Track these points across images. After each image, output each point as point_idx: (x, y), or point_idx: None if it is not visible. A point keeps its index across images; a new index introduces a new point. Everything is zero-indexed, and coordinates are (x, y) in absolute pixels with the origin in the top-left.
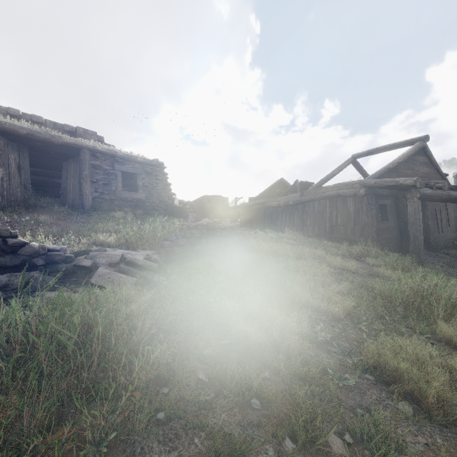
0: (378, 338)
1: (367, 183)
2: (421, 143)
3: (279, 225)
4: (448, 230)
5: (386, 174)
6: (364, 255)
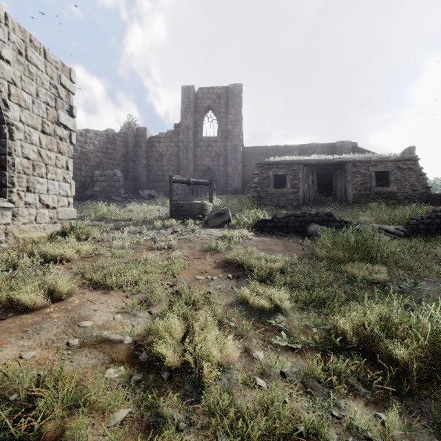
0: None
1: None
2: None
3: None
4: None
5: None
6: None
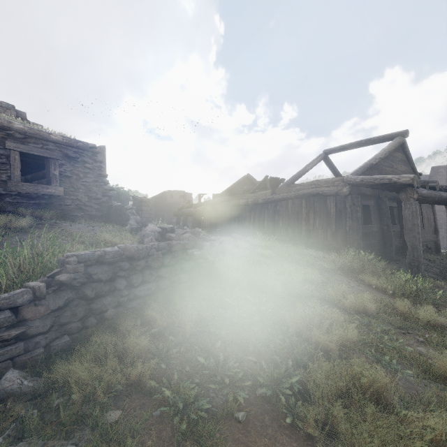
0: None
1: (352, 180)
2: (401, 139)
3: (247, 226)
4: (423, 232)
5: (368, 171)
6: (357, 271)
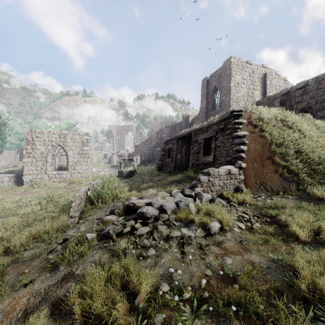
0: None
1: None
2: None
3: None
4: None
5: None
6: None
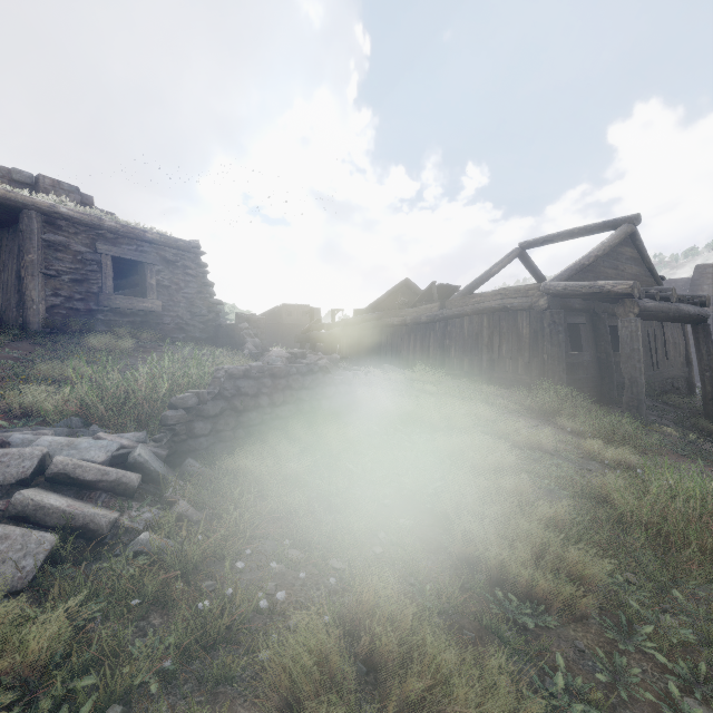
0: (704, 689)
1: (551, 288)
2: (629, 227)
3: (404, 355)
4: (666, 364)
5: (578, 275)
6: (552, 412)
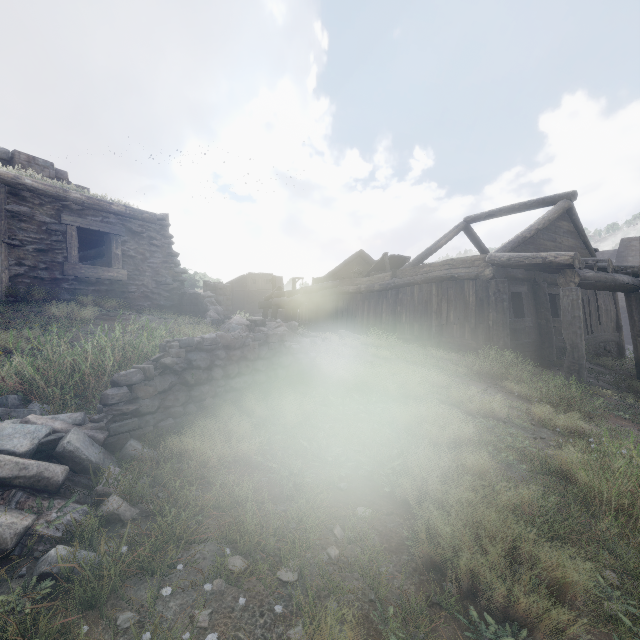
0: None
1: (496, 259)
2: (567, 203)
3: (359, 321)
4: (599, 329)
5: (520, 247)
6: (499, 376)
